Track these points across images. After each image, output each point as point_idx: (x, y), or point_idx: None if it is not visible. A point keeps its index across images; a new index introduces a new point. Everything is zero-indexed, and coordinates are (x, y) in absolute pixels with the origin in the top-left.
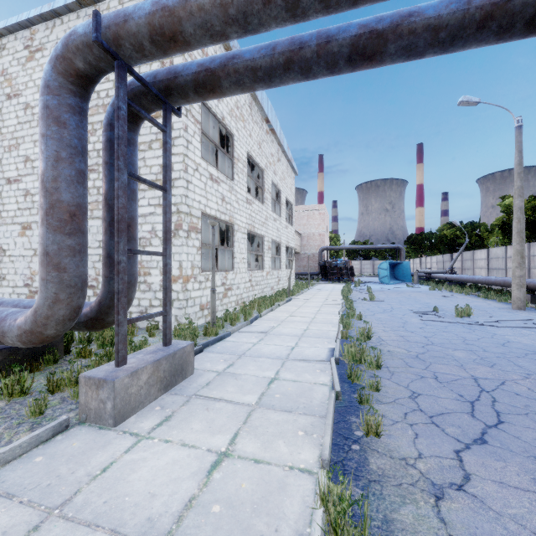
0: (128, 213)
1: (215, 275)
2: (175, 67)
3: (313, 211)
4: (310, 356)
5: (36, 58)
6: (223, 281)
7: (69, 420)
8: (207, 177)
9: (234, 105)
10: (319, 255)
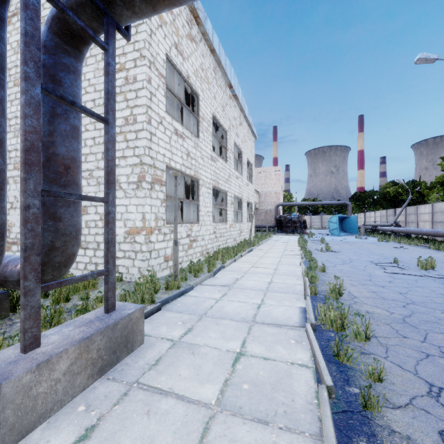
0: (67, 152)
1: (180, 227)
2: None
3: (270, 172)
4: (280, 318)
5: (12, 22)
6: (188, 233)
7: None
8: (172, 131)
9: (199, 66)
10: (275, 211)
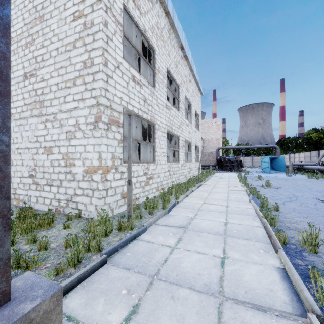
0: None
1: (137, 166)
2: None
3: (212, 123)
4: (258, 291)
5: None
6: (145, 171)
7: None
8: (129, 77)
9: (155, 24)
10: (216, 153)
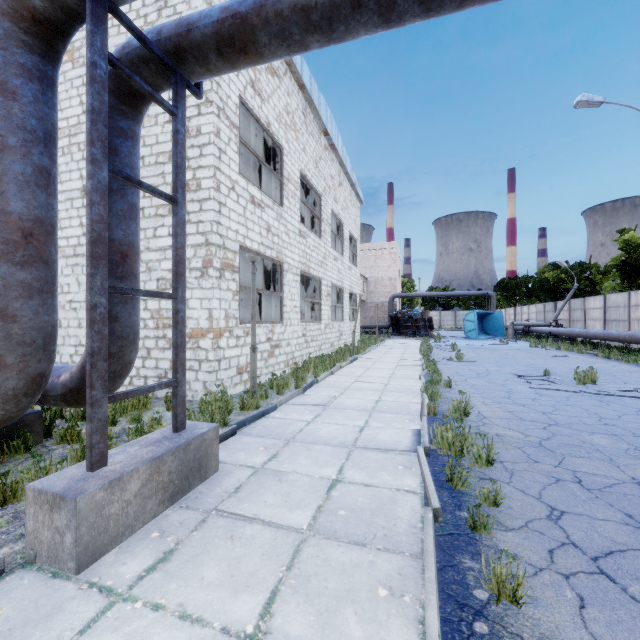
0: (124, 237)
1: (258, 327)
2: (188, 16)
3: (382, 250)
4: (387, 442)
5: None
6: (268, 336)
7: (11, 558)
8: (247, 199)
9: (283, 108)
10: (389, 304)
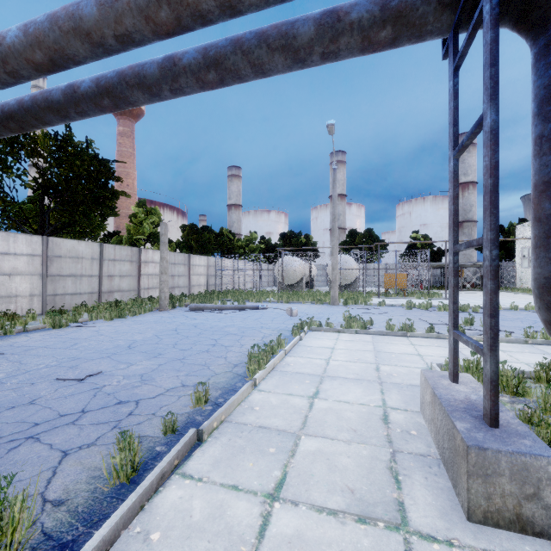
0: None
1: None
2: None
3: None
4: None
5: None
6: None
7: None
8: None
9: None
10: None
